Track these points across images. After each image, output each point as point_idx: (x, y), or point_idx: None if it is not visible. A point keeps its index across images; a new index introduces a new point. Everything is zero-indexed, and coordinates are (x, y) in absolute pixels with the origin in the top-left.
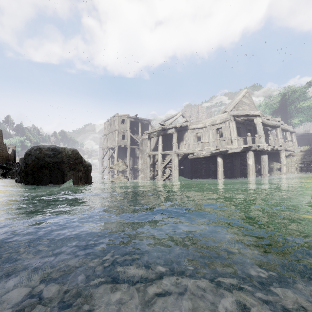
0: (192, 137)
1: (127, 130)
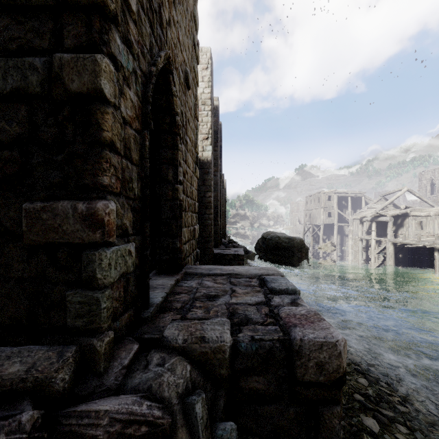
0: (414, 225)
1: (334, 207)
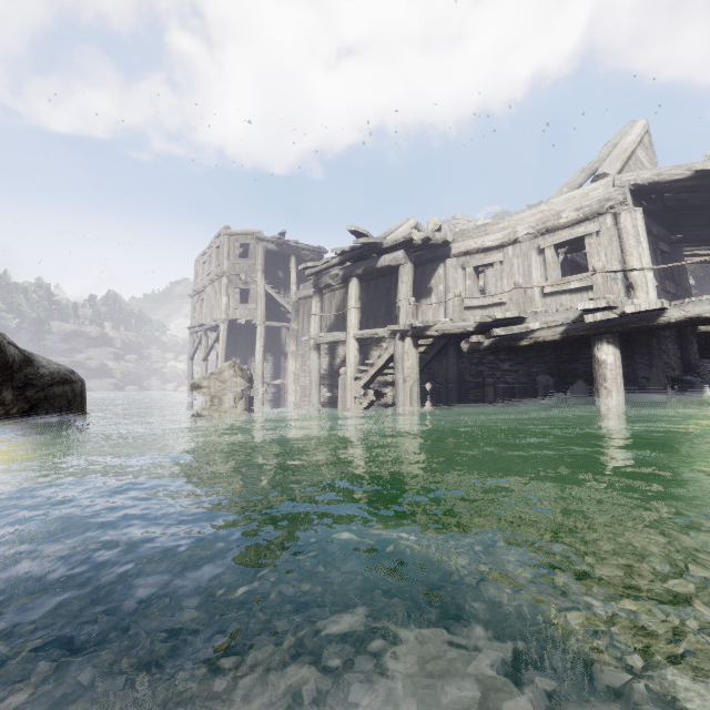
0: (461, 282)
1: (258, 276)
